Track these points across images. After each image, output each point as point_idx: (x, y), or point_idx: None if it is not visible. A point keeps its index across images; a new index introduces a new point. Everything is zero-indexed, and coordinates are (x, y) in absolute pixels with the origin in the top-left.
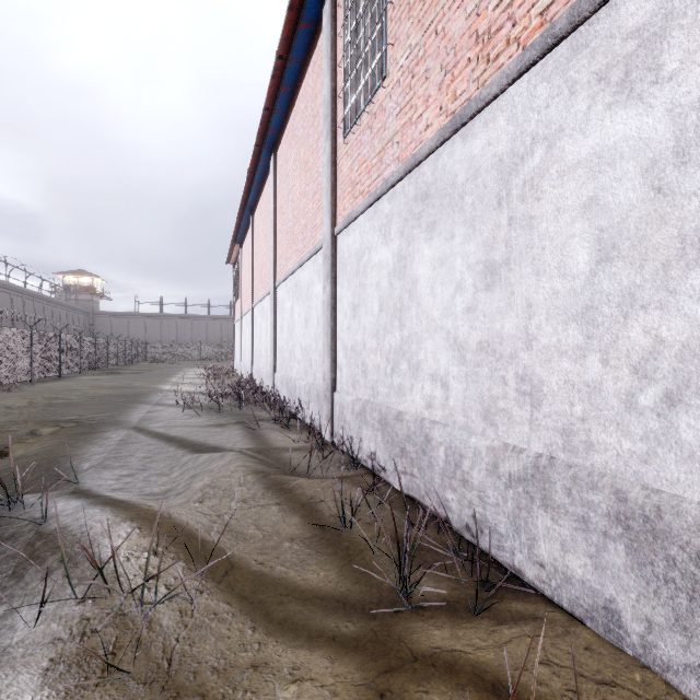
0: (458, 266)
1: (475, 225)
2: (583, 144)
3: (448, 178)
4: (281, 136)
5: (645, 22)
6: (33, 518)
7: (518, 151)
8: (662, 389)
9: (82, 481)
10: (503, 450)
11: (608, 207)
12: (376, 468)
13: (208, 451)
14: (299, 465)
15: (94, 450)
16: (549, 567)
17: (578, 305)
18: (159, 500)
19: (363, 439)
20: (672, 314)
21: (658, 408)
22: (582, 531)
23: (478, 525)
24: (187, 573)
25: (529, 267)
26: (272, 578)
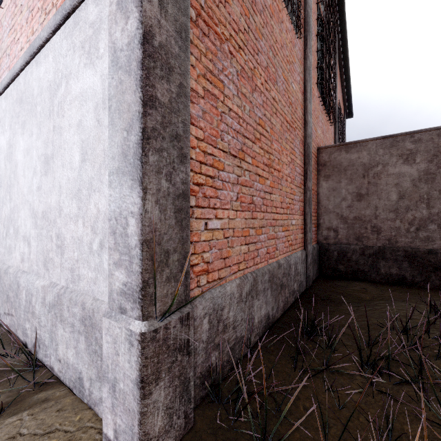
0: (34, 156)
1: (41, 128)
2: (77, 86)
3: (30, 91)
4: None
5: (95, 20)
6: None
7: (57, 81)
8: (99, 239)
9: None
10: (48, 286)
11: (85, 128)
12: None
13: None
14: None
15: None
16: (62, 360)
17: (76, 188)
18: None
19: None
20: (102, 195)
21: (98, 250)
22: (72, 332)
23: (38, 343)
24: None
25: (60, 161)
26: None
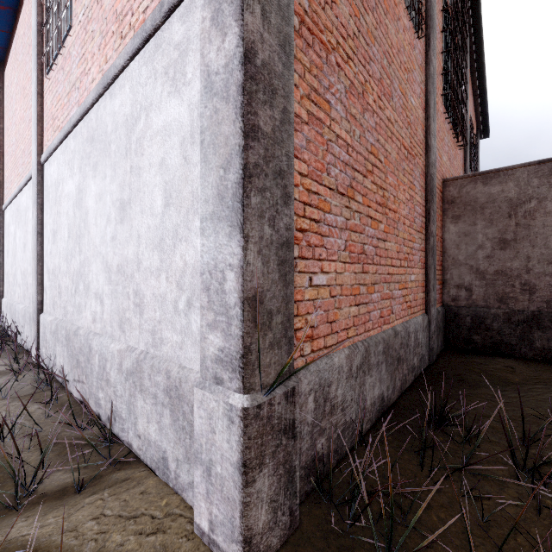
0: (108, 202)
1: (116, 169)
2: (160, 118)
3: (104, 127)
4: (7, 56)
5: (181, 40)
6: None
7: (134, 115)
8: (186, 297)
9: None
10: (125, 351)
11: (169, 167)
12: (64, 381)
13: None
14: None
15: None
16: (143, 437)
17: (158, 237)
18: None
19: (57, 355)
20: (190, 245)
21: (185, 310)
22: (155, 404)
23: (113, 415)
24: None
25: (139, 206)
26: None
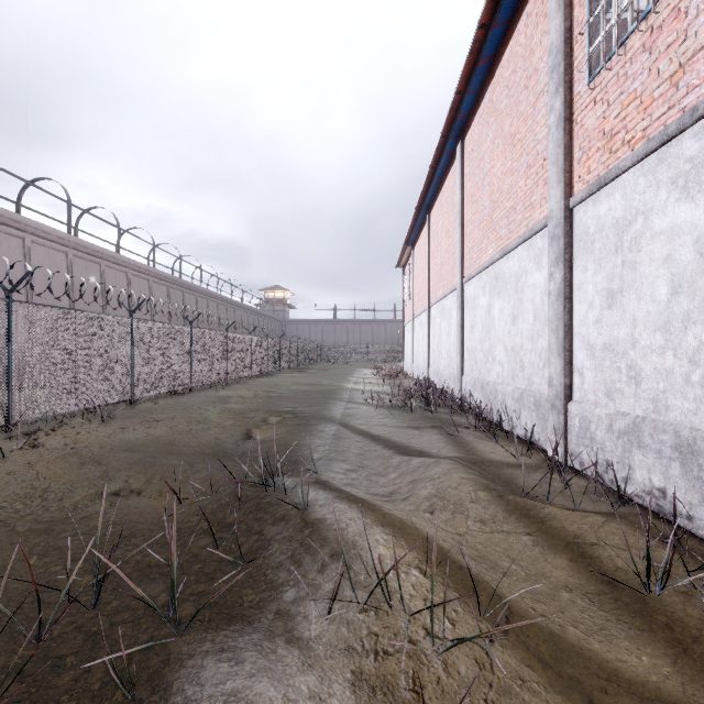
0: None
1: None
2: None
3: None
4: (471, 118)
5: None
6: (294, 504)
7: None
8: None
9: (319, 472)
10: None
11: None
12: (667, 511)
13: (414, 454)
14: (528, 486)
15: (316, 441)
16: None
17: None
18: (387, 502)
19: (634, 467)
20: None
21: None
22: None
23: None
24: (465, 608)
25: None
26: (570, 643)
